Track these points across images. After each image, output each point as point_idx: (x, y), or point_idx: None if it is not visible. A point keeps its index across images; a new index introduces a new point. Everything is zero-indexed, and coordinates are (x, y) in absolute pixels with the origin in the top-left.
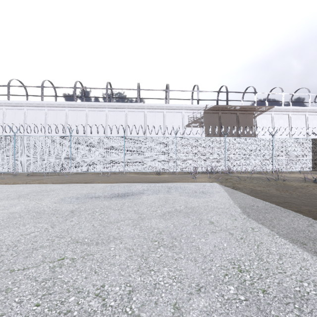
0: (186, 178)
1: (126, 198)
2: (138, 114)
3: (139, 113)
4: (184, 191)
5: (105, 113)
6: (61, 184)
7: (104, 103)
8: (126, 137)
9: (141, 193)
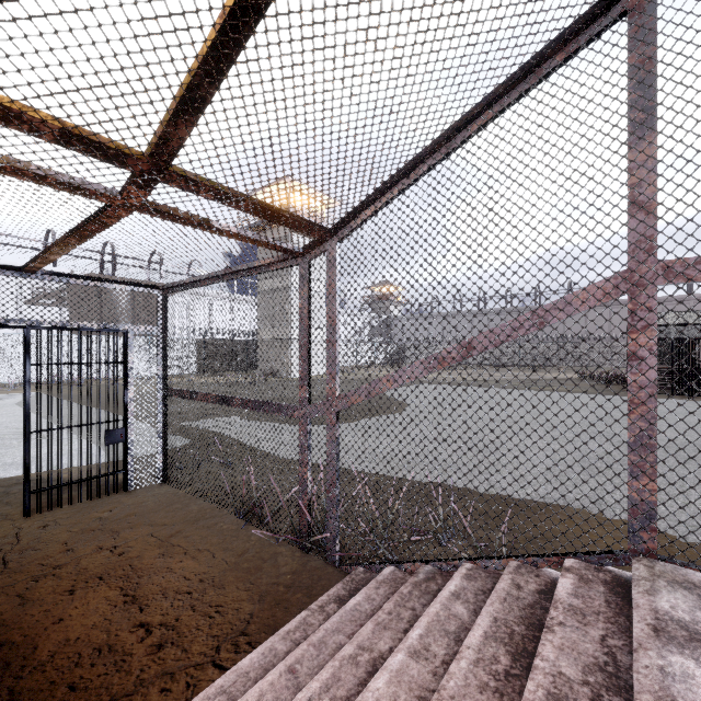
0: None
1: None
2: None
3: None
4: None
5: None
6: None
7: None
8: None
9: None
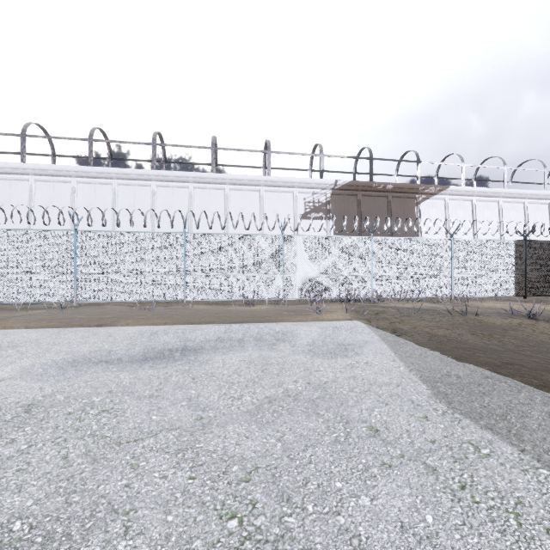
0: (302, 311)
1: (175, 362)
2: (213, 193)
3: (215, 192)
4: (301, 343)
5: (150, 190)
6: (43, 329)
7: (149, 171)
8: (187, 235)
9: (211, 349)
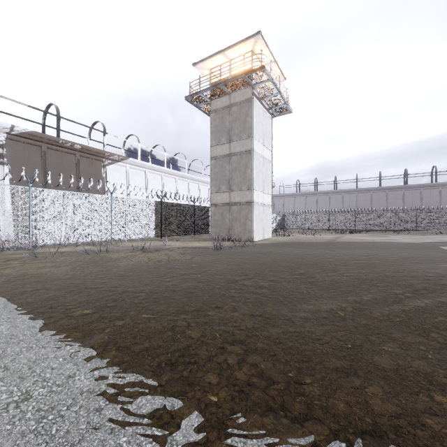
0: None
1: None
2: None
3: None
4: None
5: None
6: None
7: None
8: None
9: None
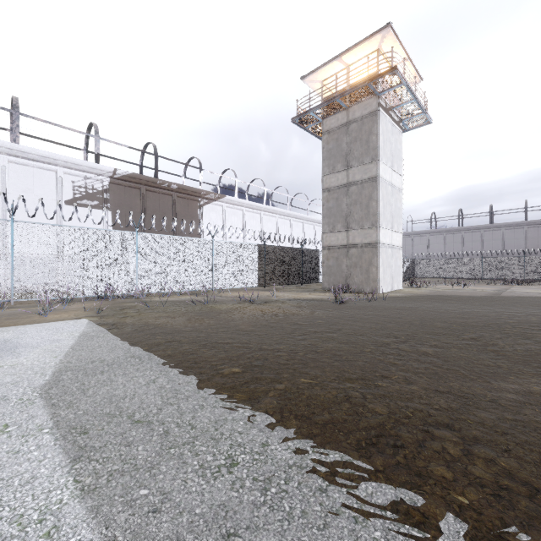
0: (26, 314)
1: None
2: None
3: None
4: None
5: None
6: None
7: None
8: None
9: None
